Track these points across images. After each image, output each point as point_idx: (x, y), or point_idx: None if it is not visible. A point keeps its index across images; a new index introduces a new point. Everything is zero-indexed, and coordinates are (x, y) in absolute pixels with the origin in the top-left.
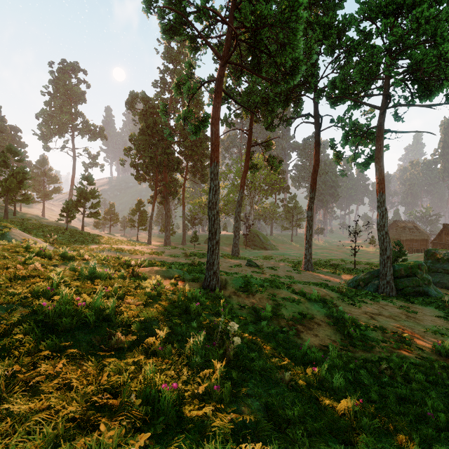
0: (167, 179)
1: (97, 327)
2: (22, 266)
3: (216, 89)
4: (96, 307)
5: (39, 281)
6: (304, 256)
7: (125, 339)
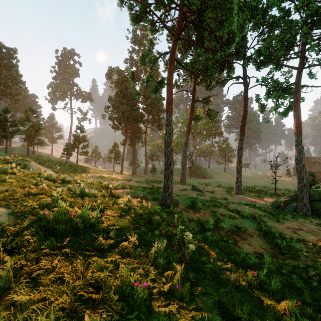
0: (134, 128)
1: (85, 232)
2: (34, 186)
3: (170, 58)
4: (84, 217)
5: (45, 197)
6: (235, 183)
7: (105, 242)
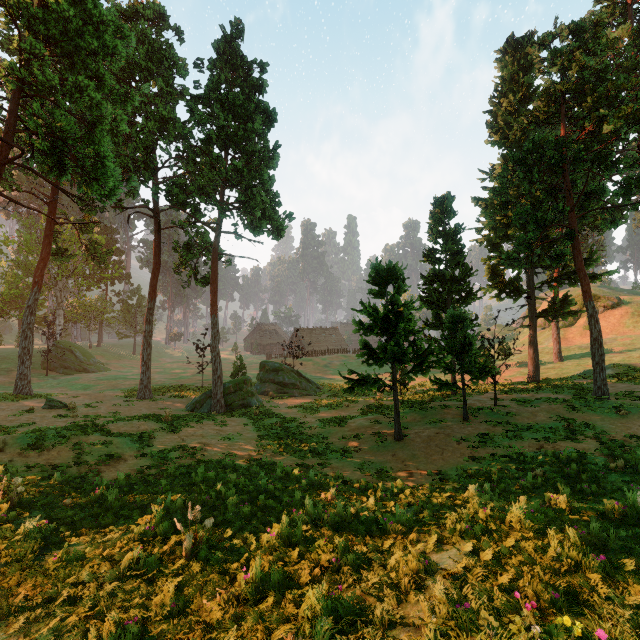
0: None
1: None
2: None
3: None
4: None
5: None
6: (140, 381)
7: None
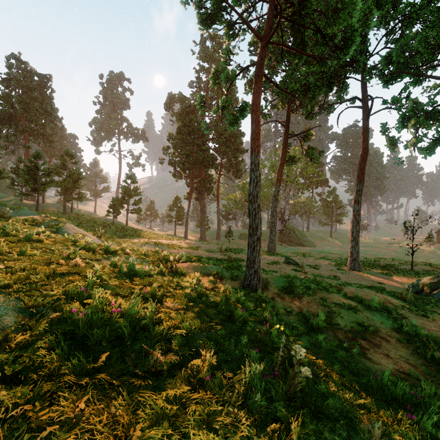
0: (202, 176)
1: (133, 341)
2: (64, 261)
3: (256, 73)
4: (132, 315)
5: (78, 278)
6: (349, 254)
7: (164, 360)
